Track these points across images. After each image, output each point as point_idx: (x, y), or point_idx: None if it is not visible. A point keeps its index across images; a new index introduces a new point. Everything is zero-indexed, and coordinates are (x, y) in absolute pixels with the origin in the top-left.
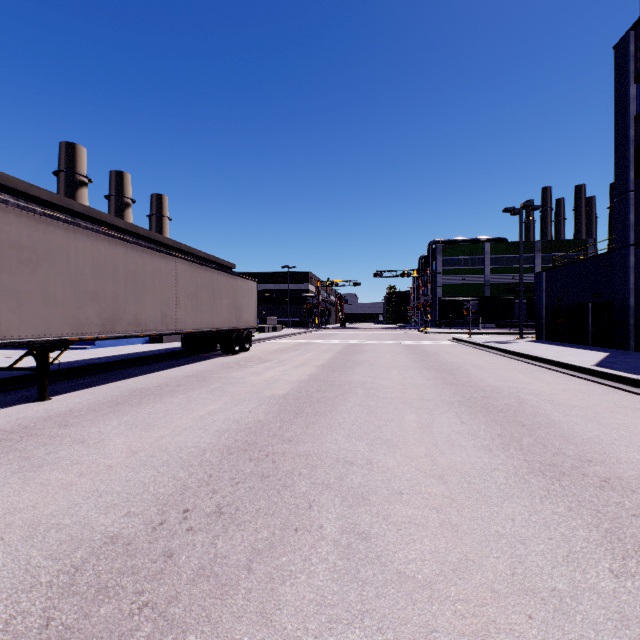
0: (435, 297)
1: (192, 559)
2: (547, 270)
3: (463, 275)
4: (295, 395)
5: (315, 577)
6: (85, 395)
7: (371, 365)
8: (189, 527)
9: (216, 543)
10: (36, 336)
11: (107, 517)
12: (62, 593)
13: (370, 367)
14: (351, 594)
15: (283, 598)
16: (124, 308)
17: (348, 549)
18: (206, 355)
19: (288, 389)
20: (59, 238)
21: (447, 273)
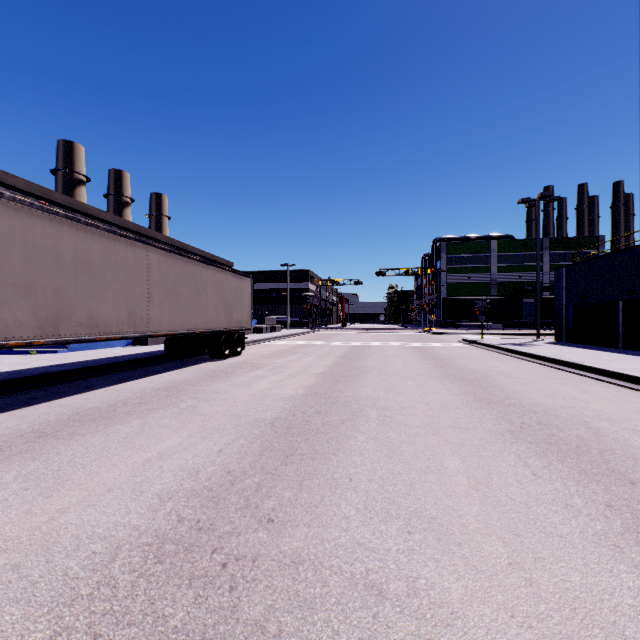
0: (439, 296)
1: None
2: (568, 266)
3: (468, 274)
4: (287, 420)
5: None
6: (8, 420)
7: (380, 373)
8: None
9: None
10: None
11: None
12: None
13: (380, 376)
14: None
15: None
16: (73, 305)
17: None
18: (191, 360)
19: (279, 410)
20: None
21: (452, 271)
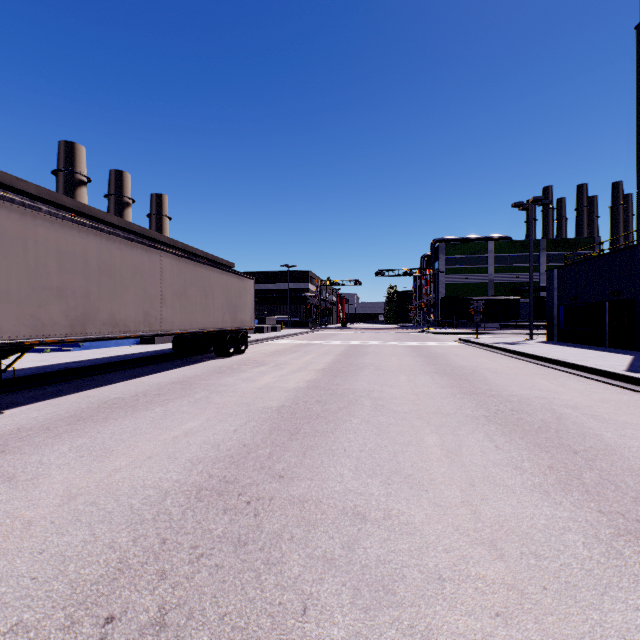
0: (438, 297)
1: None
2: (559, 267)
3: (466, 274)
4: (291, 408)
5: None
6: (46, 407)
7: (376, 369)
8: None
9: None
10: None
11: None
12: None
13: (375, 372)
14: None
15: None
16: (98, 306)
17: None
18: (198, 357)
19: (283, 399)
20: (13, 223)
21: (450, 272)
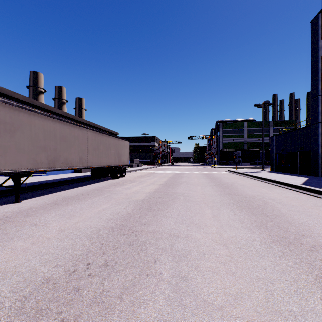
0: (219, 149)
1: (90, 292)
2: (276, 135)
3: (233, 138)
4: (148, 199)
5: (157, 303)
6: (39, 199)
7: (187, 184)
8: (89, 273)
9: (103, 283)
10: (13, 169)
11: (45, 267)
12: (16, 313)
13: (186, 185)
14: (178, 314)
15: (139, 316)
16: (60, 155)
17: (176, 286)
18: (103, 179)
19: (144, 196)
20: (25, 118)
21: (225, 137)
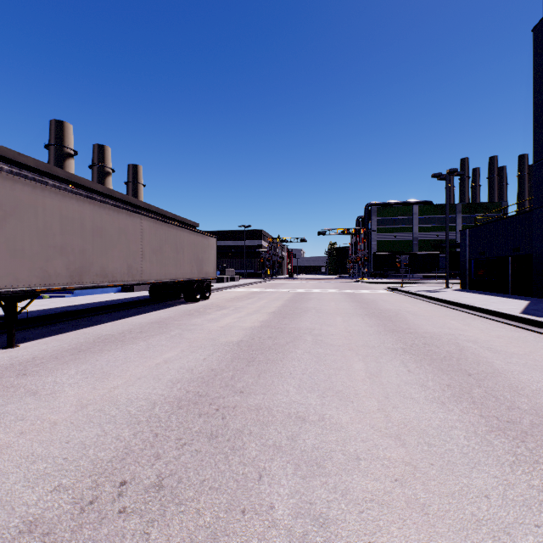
0: (370, 252)
1: None
2: (470, 228)
3: (395, 233)
4: (248, 342)
5: None
6: (52, 342)
7: (317, 312)
8: (122, 507)
9: (149, 533)
10: (3, 287)
11: (33, 492)
12: None
13: (317, 314)
14: None
15: None
16: (91, 261)
17: (304, 542)
18: (171, 303)
19: (242, 336)
20: (26, 195)
21: (381, 231)
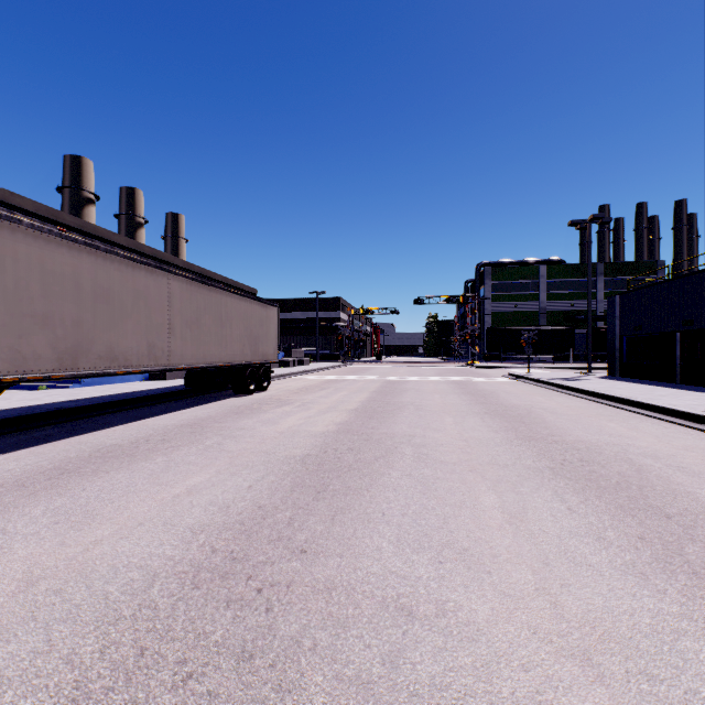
0: (483, 327)
1: None
2: (622, 293)
3: (515, 302)
4: (318, 457)
5: None
6: (27, 457)
7: (417, 409)
8: None
9: None
10: None
11: None
12: None
13: (416, 412)
14: None
15: None
16: (92, 337)
17: None
18: (214, 395)
19: (309, 447)
20: None
21: (497, 299)
